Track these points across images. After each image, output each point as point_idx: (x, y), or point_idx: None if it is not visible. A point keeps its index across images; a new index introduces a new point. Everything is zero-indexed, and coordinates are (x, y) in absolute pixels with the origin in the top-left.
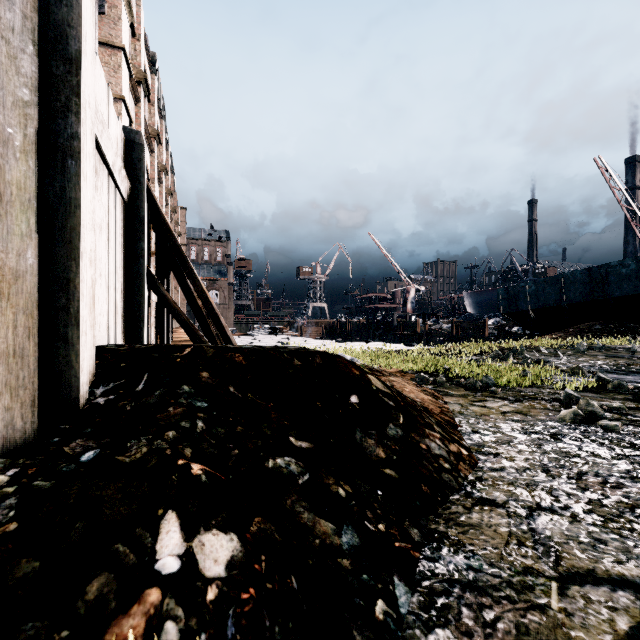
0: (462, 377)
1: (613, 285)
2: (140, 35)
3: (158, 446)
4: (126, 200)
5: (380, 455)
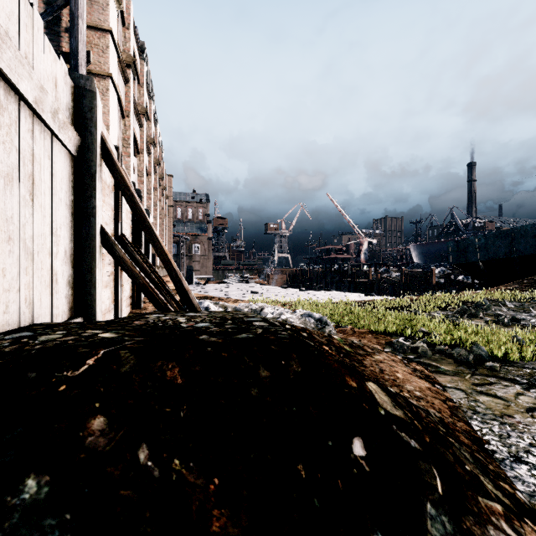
0: (442, 342)
1: None
2: (129, 24)
3: None
4: (74, 152)
5: None
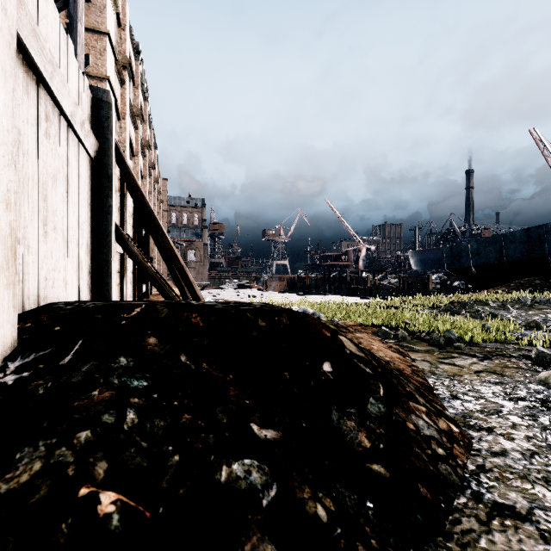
0: (422, 331)
1: (550, 244)
2: (125, 25)
3: (59, 459)
4: (93, 157)
5: (363, 443)
